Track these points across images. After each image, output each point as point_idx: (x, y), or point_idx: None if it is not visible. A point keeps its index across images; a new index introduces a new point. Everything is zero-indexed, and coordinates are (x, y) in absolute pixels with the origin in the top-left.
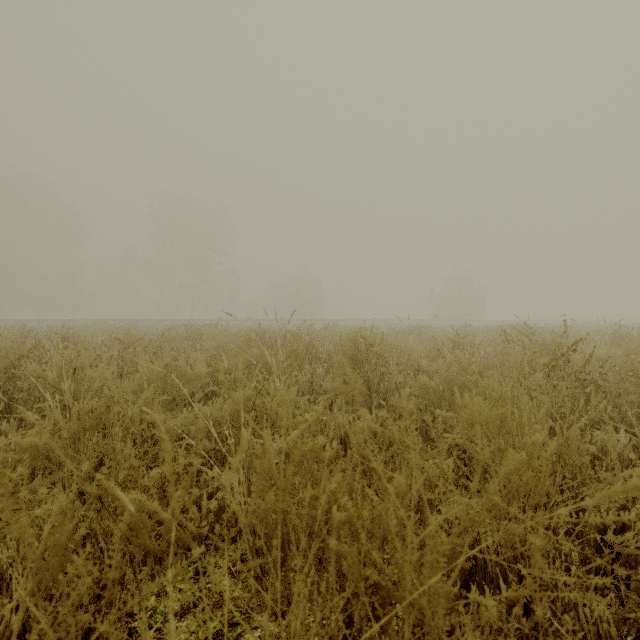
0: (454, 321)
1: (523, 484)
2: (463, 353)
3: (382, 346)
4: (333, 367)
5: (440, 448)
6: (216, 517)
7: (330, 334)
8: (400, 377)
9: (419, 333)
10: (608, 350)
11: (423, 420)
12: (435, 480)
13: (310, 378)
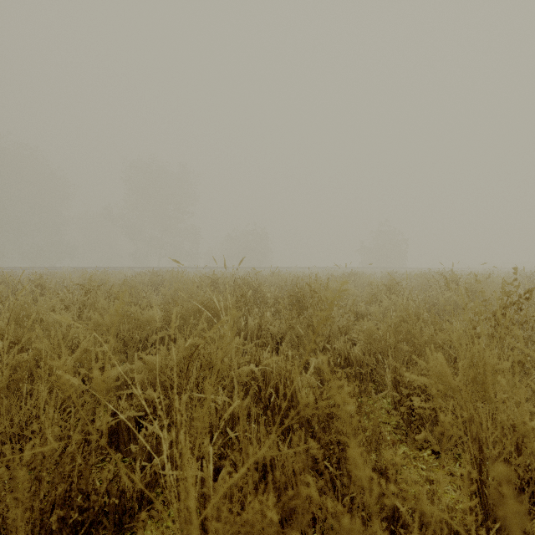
0: (381, 268)
1: (498, 454)
2: (398, 298)
3: (326, 292)
4: (279, 310)
5: (384, 392)
6: (154, 482)
7: (276, 280)
8: (341, 320)
9: (353, 279)
10: (534, 295)
11: (366, 363)
12: (382, 427)
13: (258, 322)
